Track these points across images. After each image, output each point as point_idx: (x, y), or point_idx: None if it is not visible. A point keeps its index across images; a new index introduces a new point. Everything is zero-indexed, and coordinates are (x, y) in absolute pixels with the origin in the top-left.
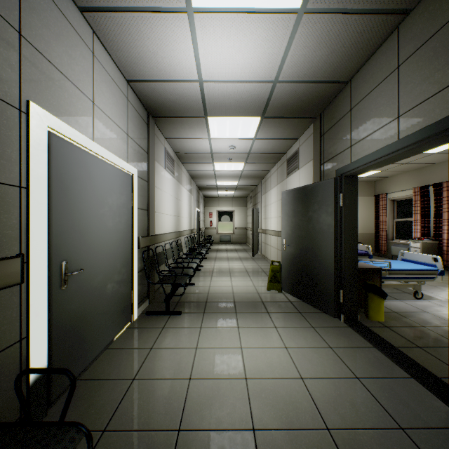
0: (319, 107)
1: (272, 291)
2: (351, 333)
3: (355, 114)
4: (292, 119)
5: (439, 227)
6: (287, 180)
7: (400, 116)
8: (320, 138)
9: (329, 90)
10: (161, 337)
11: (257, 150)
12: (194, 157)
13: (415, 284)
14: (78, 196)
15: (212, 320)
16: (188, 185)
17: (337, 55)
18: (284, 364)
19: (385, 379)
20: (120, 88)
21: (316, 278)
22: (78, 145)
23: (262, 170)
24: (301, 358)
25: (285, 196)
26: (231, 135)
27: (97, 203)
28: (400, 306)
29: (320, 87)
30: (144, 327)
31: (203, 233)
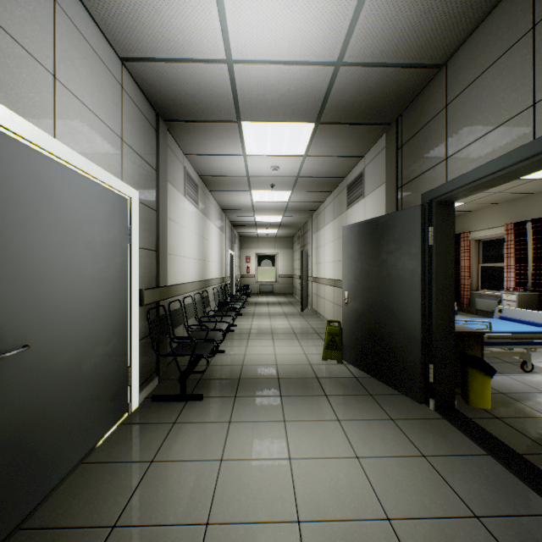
0: (396, 108)
1: (329, 361)
2: (448, 430)
3: (454, 111)
4: (358, 126)
5: (540, 275)
6: (348, 213)
7: (538, 103)
8: (397, 152)
9: (413, 80)
10: (170, 439)
11: (308, 173)
12: (225, 182)
13: (523, 352)
14: (21, 223)
15: (246, 410)
16: (218, 220)
17: (434, 16)
18: (357, 490)
19: (521, 518)
20: (108, 67)
21: (392, 346)
22: (22, 140)
23: (314, 200)
24: (382, 478)
25: (347, 233)
26: (274, 151)
27: (63, 237)
28: (507, 383)
29: (401, 74)
30: (147, 422)
31: (238, 282)
